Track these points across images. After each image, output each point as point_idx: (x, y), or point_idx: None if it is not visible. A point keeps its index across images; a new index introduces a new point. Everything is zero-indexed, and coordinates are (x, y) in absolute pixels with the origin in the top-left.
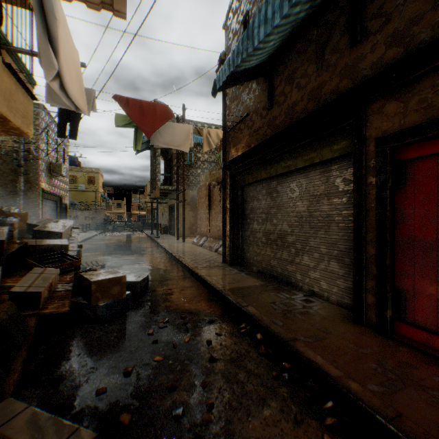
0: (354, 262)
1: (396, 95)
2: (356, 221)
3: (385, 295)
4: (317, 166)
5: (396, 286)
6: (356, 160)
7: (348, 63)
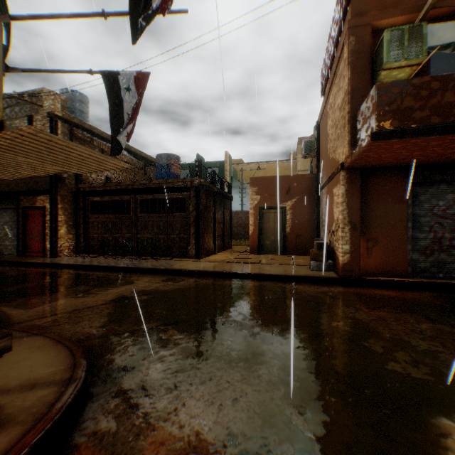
0: (19, 239)
1: (27, 198)
2: (19, 228)
3: (25, 246)
4: (13, 208)
5: (28, 244)
6: (19, 211)
7: (18, 182)
